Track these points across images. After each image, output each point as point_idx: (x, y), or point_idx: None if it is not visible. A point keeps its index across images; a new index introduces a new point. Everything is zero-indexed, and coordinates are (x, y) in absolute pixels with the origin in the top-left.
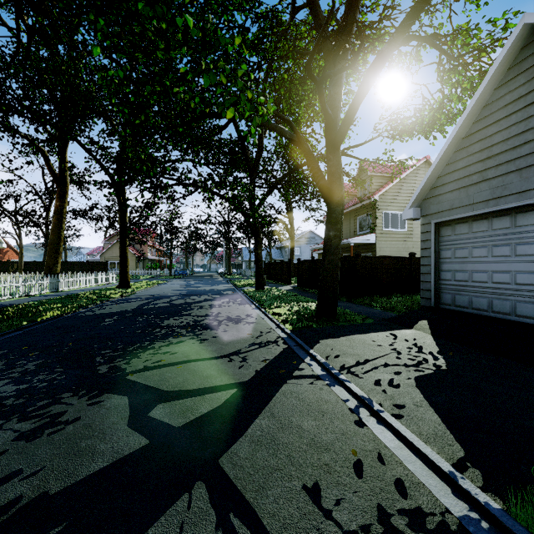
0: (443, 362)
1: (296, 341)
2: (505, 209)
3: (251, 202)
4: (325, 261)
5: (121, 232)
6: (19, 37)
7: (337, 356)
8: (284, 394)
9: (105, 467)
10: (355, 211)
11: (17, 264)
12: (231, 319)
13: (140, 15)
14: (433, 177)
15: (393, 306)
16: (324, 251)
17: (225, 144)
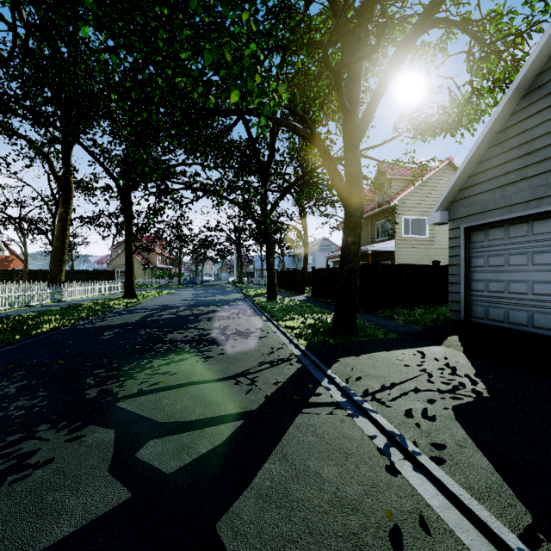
0: (483, 387)
1: (312, 359)
2: (548, 211)
3: (263, 207)
4: (343, 270)
5: (126, 239)
6: (16, 32)
7: (359, 378)
8: (298, 427)
9: (70, 535)
10: (372, 216)
11: (22, 273)
12: (240, 333)
13: (140, 1)
14: (463, 176)
15: (416, 319)
16: (342, 259)
17: (235, 147)
